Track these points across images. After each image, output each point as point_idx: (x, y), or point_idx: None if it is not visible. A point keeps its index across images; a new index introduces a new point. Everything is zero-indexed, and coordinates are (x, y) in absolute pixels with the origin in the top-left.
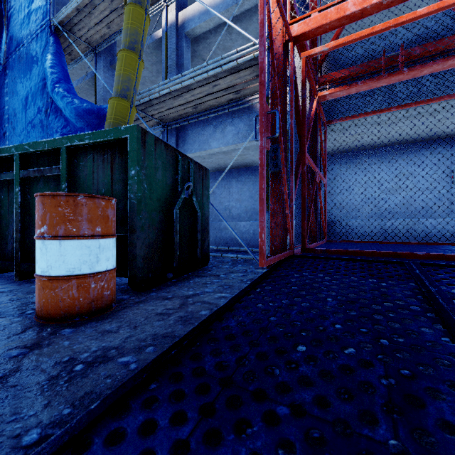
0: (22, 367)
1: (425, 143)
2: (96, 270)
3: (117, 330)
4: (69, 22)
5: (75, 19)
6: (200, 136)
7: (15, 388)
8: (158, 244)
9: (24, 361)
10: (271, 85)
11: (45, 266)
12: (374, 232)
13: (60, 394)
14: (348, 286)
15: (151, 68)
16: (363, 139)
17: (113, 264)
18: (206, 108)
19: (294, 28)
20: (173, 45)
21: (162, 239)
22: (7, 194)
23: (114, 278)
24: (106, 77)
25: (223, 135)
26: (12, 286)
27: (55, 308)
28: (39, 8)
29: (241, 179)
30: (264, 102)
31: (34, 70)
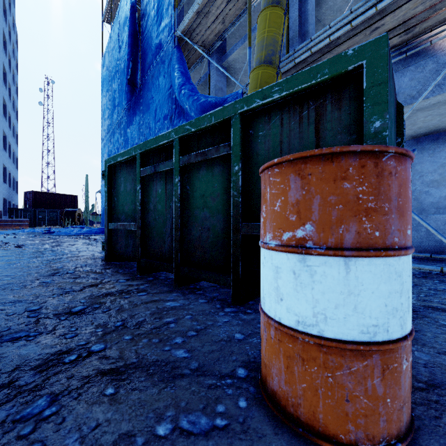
0: None
1: None
2: (406, 328)
3: None
4: (189, 29)
5: (194, 24)
6: None
7: None
8: None
9: None
10: None
11: (309, 314)
12: None
13: None
14: None
15: None
16: None
17: None
18: None
19: None
20: (294, 13)
21: None
22: (164, 187)
23: None
24: (218, 75)
25: None
26: (177, 296)
27: (333, 413)
28: (165, 27)
29: None
30: None
31: (161, 83)
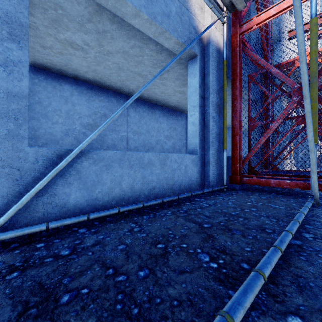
0: None
1: (179, 112)
2: None
3: None
4: None
5: None
6: None
7: None
8: None
9: None
10: None
11: None
12: None
13: None
14: None
15: None
16: (172, 97)
17: None
18: None
19: None
20: None
21: None
22: None
23: None
24: None
25: None
26: None
27: None
28: None
29: None
30: None
31: None
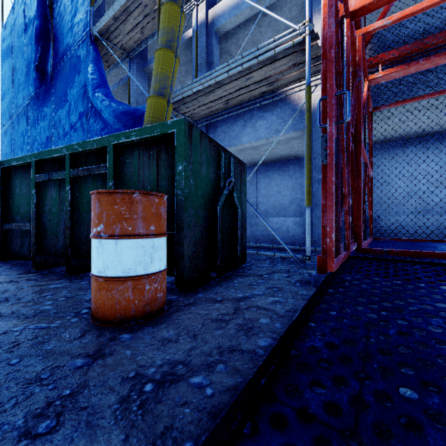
0: (89, 383)
1: None
2: (150, 271)
3: (177, 339)
4: (106, 31)
5: (111, 27)
6: (230, 131)
7: (86, 411)
8: (202, 242)
9: (90, 374)
10: (323, 69)
11: (102, 267)
12: (429, 230)
13: (136, 426)
14: (445, 298)
15: (181, 69)
16: (408, 127)
17: (165, 264)
18: (237, 103)
19: (351, 3)
20: (203, 43)
21: (206, 237)
22: (58, 193)
23: (165, 279)
24: (139, 80)
25: (254, 129)
26: (64, 281)
27: (111, 311)
28: (80, 21)
29: (268, 174)
30: (333, 81)
31: (76, 78)
